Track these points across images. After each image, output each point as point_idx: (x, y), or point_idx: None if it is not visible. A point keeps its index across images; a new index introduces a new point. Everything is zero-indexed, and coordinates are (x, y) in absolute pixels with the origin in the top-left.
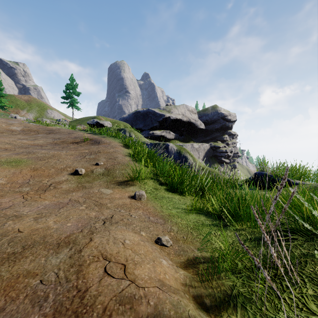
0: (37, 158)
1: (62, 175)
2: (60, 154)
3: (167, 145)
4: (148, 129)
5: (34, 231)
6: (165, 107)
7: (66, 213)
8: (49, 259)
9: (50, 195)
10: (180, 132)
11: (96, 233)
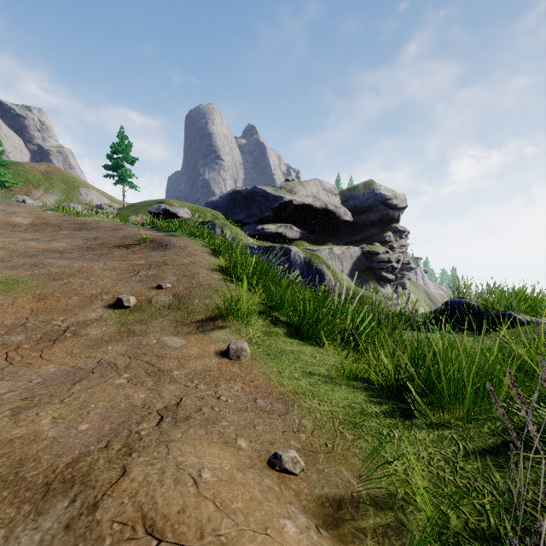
0: (48, 276)
1: (93, 308)
2: (93, 268)
3: (287, 250)
4: (254, 222)
5: (1, 447)
6: (283, 184)
7: (84, 395)
8: (17, 532)
9: (62, 350)
10: (309, 228)
11: (137, 453)
